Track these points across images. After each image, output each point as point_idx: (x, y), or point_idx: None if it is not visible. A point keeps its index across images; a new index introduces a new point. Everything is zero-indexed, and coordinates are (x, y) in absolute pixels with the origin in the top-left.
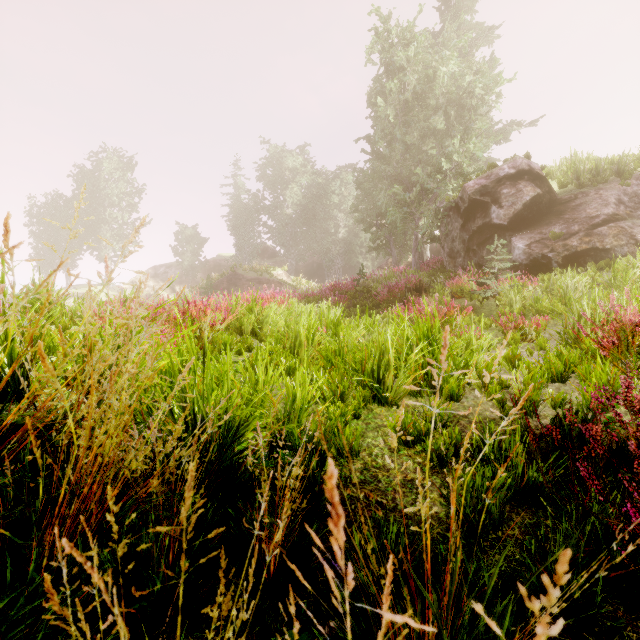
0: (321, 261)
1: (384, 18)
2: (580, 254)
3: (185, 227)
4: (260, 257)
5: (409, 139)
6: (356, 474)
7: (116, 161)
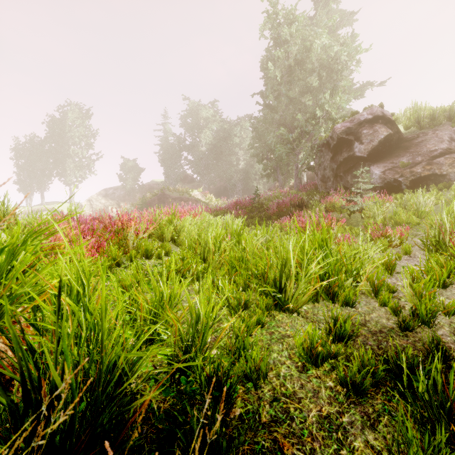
0: (226, 185)
1: (273, 3)
2: (423, 178)
3: (128, 160)
4: (182, 182)
5: (292, 94)
6: (265, 407)
7: (77, 112)
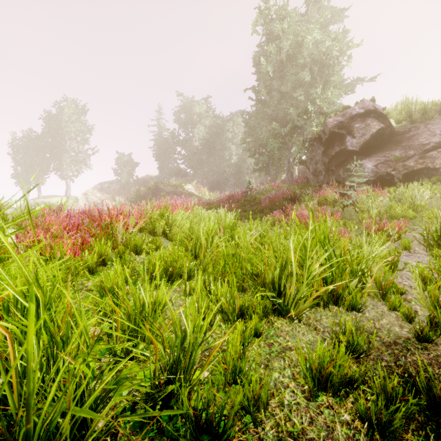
0: (219, 179)
1: None
2: (416, 172)
3: (123, 155)
4: (176, 176)
5: (284, 88)
6: None
7: (73, 108)
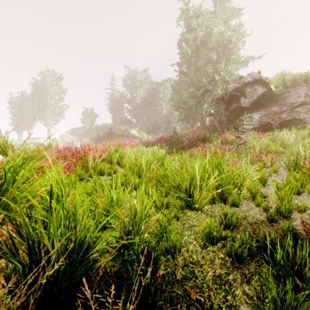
0: (154, 126)
1: (186, 3)
2: (287, 122)
3: (87, 109)
4: (124, 124)
5: (198, 64)
6: (179, 270)
7: (53, 76)
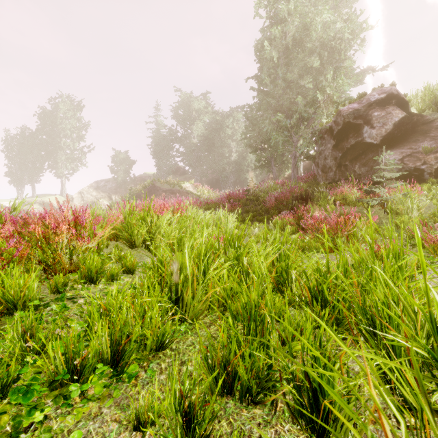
0: (218, 177)
1: None
2: None
3: (119, 152)
4: (174, 174)
5: (290, 76)
6: None
7: (69, 104)
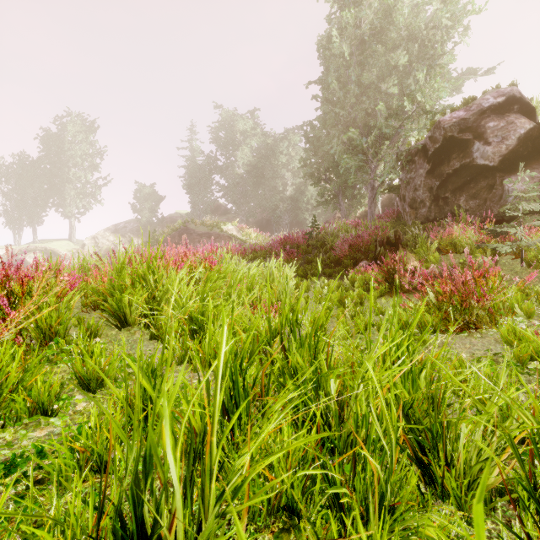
0: (270, 218)
1: None
2: None
3: (143, 186)
4: (213, 214)
5: (367, 77)
6: None
7: (79, 124)
